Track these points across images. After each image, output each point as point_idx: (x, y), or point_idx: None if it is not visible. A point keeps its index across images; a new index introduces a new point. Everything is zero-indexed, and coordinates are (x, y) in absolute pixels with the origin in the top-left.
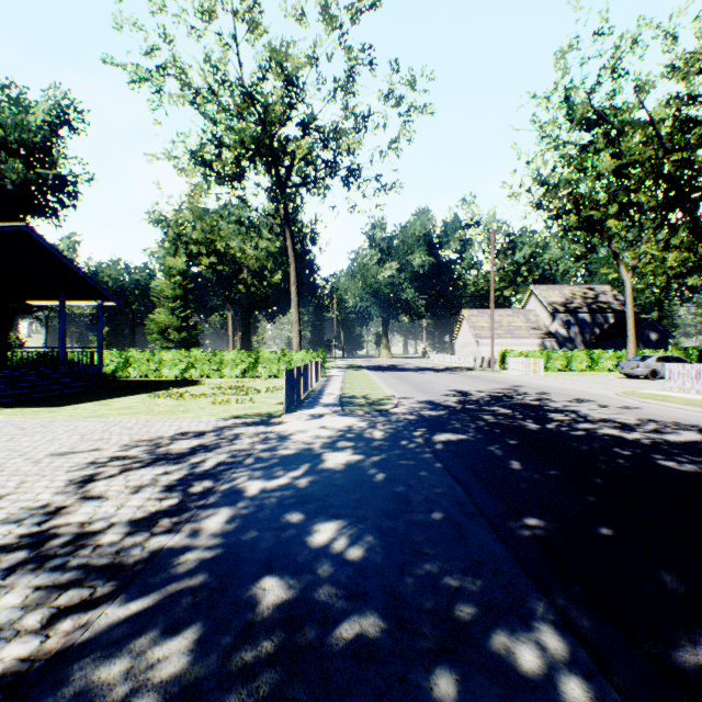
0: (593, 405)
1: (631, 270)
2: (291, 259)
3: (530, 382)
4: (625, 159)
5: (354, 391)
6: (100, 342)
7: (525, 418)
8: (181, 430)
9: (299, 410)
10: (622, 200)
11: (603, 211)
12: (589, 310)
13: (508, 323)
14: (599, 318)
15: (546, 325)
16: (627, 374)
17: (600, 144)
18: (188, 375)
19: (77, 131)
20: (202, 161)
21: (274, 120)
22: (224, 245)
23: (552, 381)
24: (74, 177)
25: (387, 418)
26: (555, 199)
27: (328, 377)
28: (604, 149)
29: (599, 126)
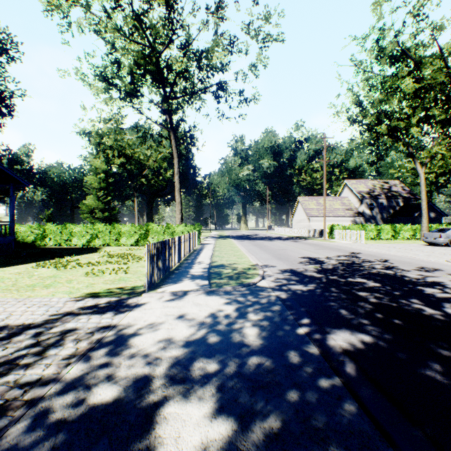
0: (447, 275)
1: (424, 166)
2: (174, 155)
3: (361, 249)
4: (423, 83)
5: (222, 259)
6: (11, 217)
7: (406, 296)
8: (1, 323)
9: (164, 286)
10: (417, 115)
11: (404, 123)
12: (386, 197)
13: (330, 205)
14: (393, 202)
15: (356, 207)
16: (431, 242)
17: (404, 72)
18: (92, 244)
19: (13, 58)
20: (103, 76)
21: (157, 35)
22: (132, 151)
23: (378, 248)
24: (9, 92)
25: (258, 297)
26: (367, 115)
27: (202, 245)
28: (407, 77)
29: (401, 61)
